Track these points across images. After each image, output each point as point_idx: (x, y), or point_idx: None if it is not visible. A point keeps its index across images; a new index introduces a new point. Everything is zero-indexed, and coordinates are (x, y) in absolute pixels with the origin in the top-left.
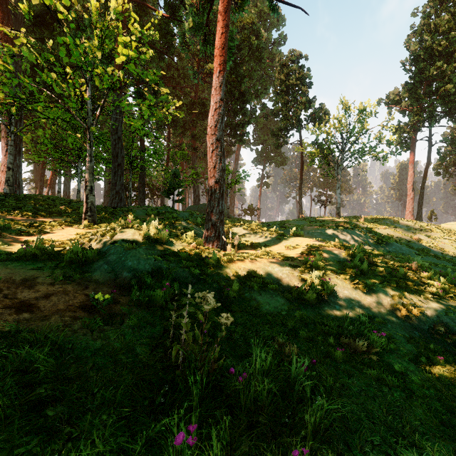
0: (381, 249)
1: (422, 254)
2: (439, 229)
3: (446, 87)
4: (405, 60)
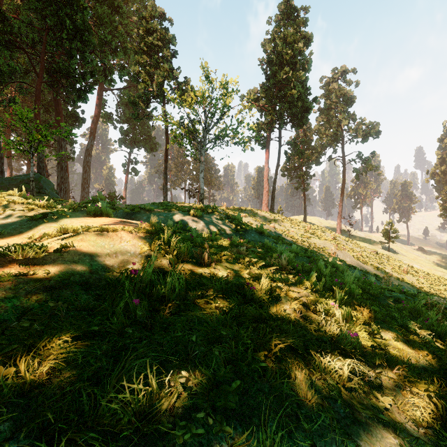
0: (240, 237)
1: (279, 242)
2: (287, 220)
3: (292, 91)
4: (262, 59)
